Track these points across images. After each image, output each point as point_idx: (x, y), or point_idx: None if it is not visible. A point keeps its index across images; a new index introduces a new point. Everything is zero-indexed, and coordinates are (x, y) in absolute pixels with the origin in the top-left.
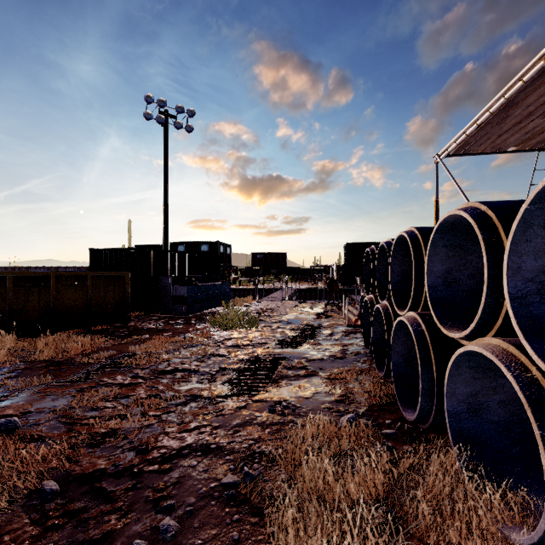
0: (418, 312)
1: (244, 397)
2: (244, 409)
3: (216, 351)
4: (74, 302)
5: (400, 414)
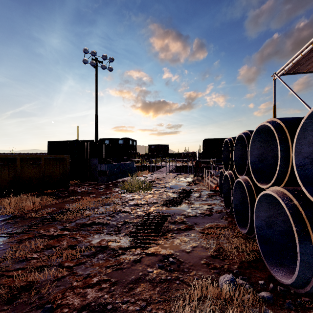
0: (284, 187)
1: (140, 249)
2: (139, 263)
3: (123, 208)
4: (32, 175)
5: (268, 272)
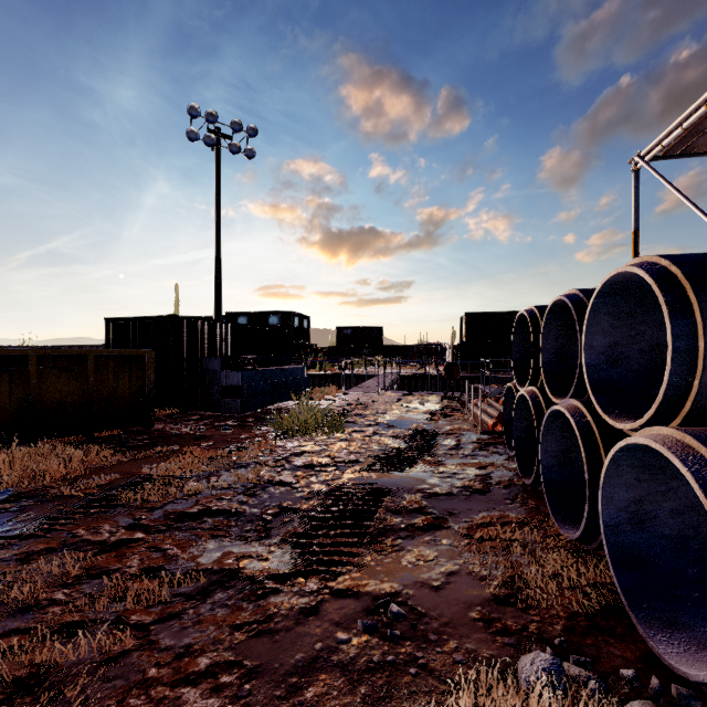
0: (681, 427)
1: (317, 580)
2: (314, 616)
3: (277, 475)
4: (67, 396)
5: (641, 643)
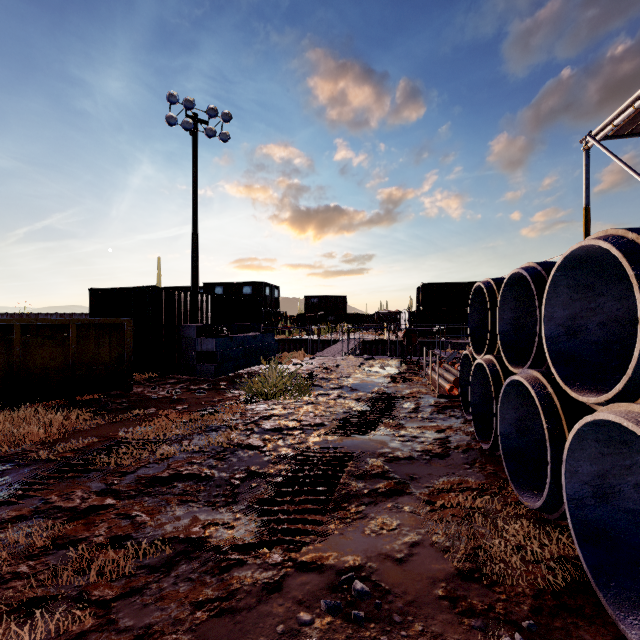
0: None
1: (281, 551)
2: (277, 593)
3: (246, 438)
4: (50, 362)
5: (612, 626)
